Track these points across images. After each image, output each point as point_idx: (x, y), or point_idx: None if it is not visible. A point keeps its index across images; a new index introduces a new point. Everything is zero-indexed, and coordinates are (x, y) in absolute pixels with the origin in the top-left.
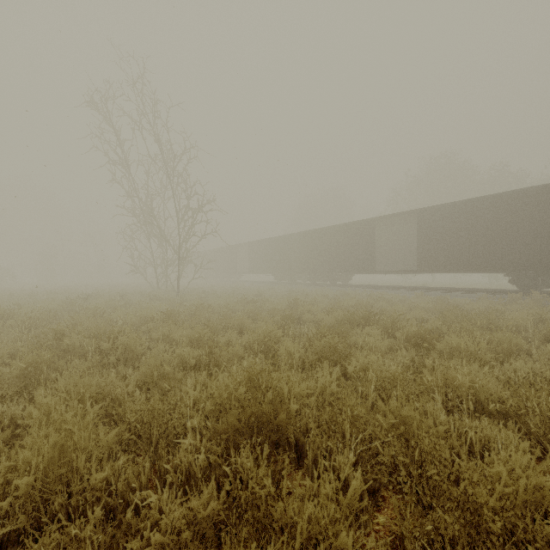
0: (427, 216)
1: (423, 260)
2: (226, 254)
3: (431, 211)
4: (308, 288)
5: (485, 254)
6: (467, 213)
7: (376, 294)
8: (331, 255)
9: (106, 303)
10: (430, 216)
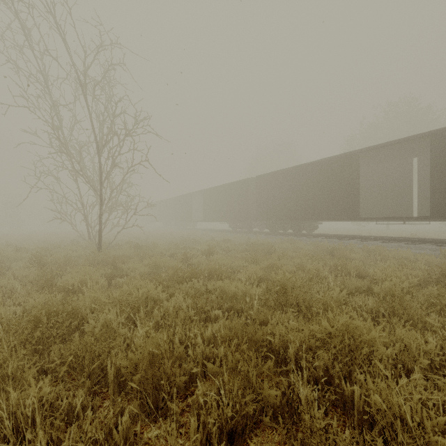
0: None
1: (441, 202)
2: (182, 203)
3: None
4: (267, 237)
5: None
6: None
7: (382, 251)
8: (296, 200)
9: None
10: None
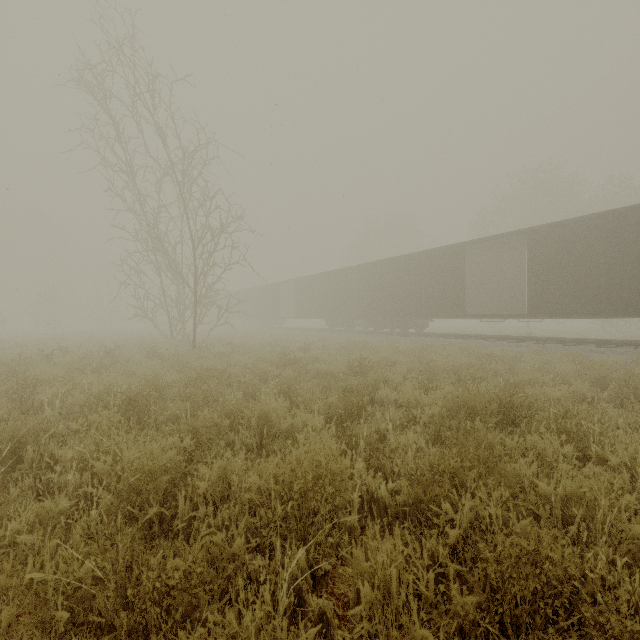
0: (543, 238)
1: (537, 300)
2: (266, 295)
3: (550, 230)
4: (370, 337)
5: (638, 290)
6: (607, 231)
7: (472, 348)
8: (402, 294)
9: (66, 365)
10: (547, 238)
